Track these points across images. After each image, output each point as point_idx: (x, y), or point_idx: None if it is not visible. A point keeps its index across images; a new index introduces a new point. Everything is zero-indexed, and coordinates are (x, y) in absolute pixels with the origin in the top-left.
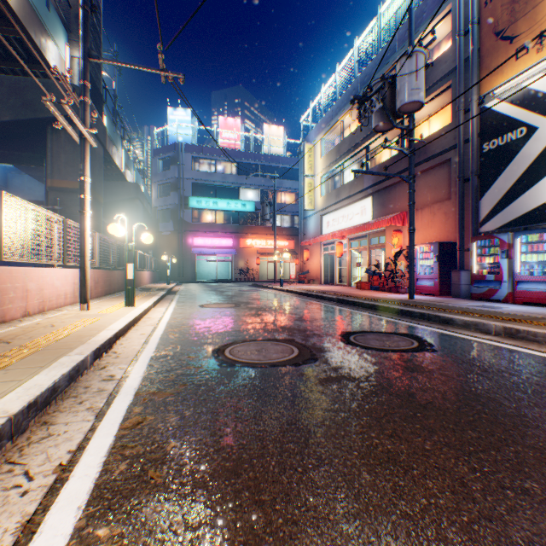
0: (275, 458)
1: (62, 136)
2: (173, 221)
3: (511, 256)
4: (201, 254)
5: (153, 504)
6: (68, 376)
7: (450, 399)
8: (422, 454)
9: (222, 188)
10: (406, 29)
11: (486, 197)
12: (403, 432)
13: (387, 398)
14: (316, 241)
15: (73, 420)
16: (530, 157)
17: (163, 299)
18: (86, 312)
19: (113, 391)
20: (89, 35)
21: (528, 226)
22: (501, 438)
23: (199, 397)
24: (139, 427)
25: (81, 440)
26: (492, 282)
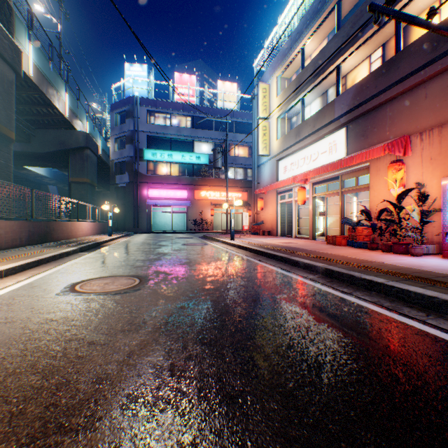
0: None
1: None
2: (129, 173)
3: None
4: (157, 205)
5: None
6: None
7: None
8: None
9: (177, 142)
10: None
11: None
12: None
13: None
14: (272, 187)
15: None
16: None
17: (45, 264)
18: None
19: None
20: None
21: None
22: None
23: None
24: None
25: None
26: None
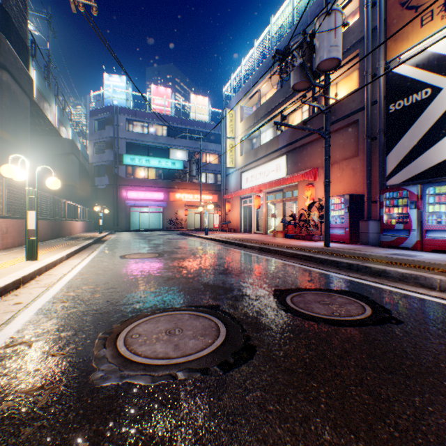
0: None
1: None
2: (109, 176)
3: (419, 206)
4: (135, 206)
5: None
6: None
7: None
8: None
9: (154, 148)
10: (317, 5)
11: (393, 153)
12: None
13: None
14: (236, 194)
15: None
16: (435, 115)
17: (85, 249)
18: None
19: None
20: None
21: (433, 179)
22: None
23: None
24: None
25: None
26: (401, 231)
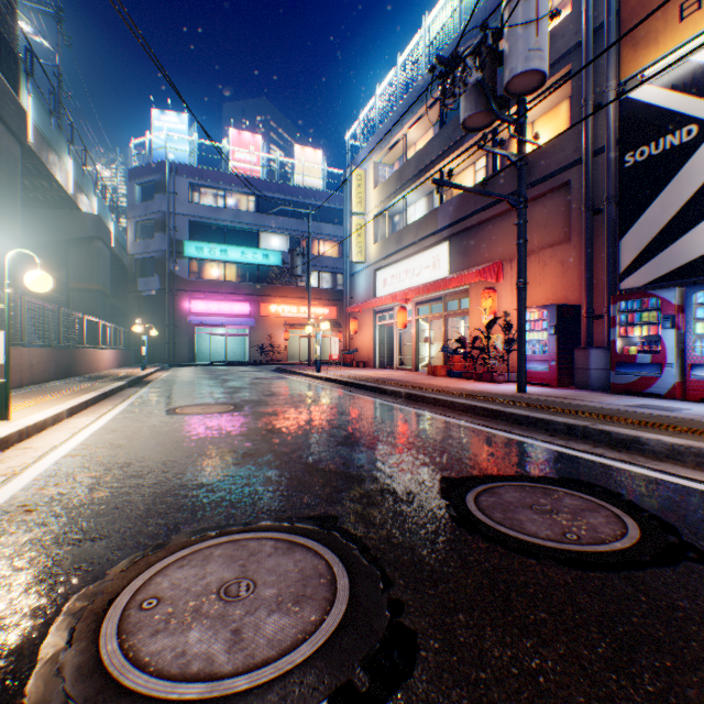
0: None
1: None
2: (160, 275)
3: (679, 325)
4: (203, 325)
5: None
6: None
7: None
8: None
9: (234, 231)
10: None
11: (631, 235)
12: None
13: None
14: (368, 305)
15: None
16: None
17: (110, 398)
18: None
19: None
20: None
21: (701, 278)
22: None
23: None
24: None
25: None
26: (647, 366)
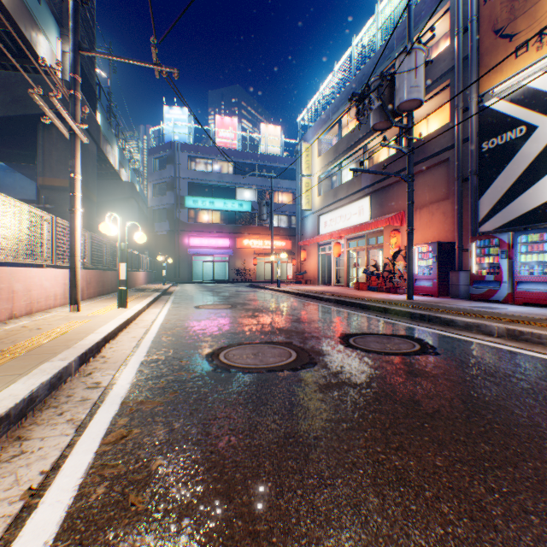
0: (272, 478)
1: (54, 133)
2: (169, 221)
3: (511, 256)
4: (198, 254)
5: (132, 538)
6: (48, 384)
7: (458, 407)
8: (434, 472)
9: (218, 188)
10: (404, 27)
11: (485, 197)
12: (411, 446)
13: (392, 407)
14: (313, 241)
15: (50, 434)
16: (529, 156)
17: (158, 300)
18: (76, 314)
19: (97, 400)
20: (79, 27)
21: (528, 226)
22: (517, 452)
23: (190, 406)
24: (123, 442)
25: (56, 458)
26: (492, 283)
